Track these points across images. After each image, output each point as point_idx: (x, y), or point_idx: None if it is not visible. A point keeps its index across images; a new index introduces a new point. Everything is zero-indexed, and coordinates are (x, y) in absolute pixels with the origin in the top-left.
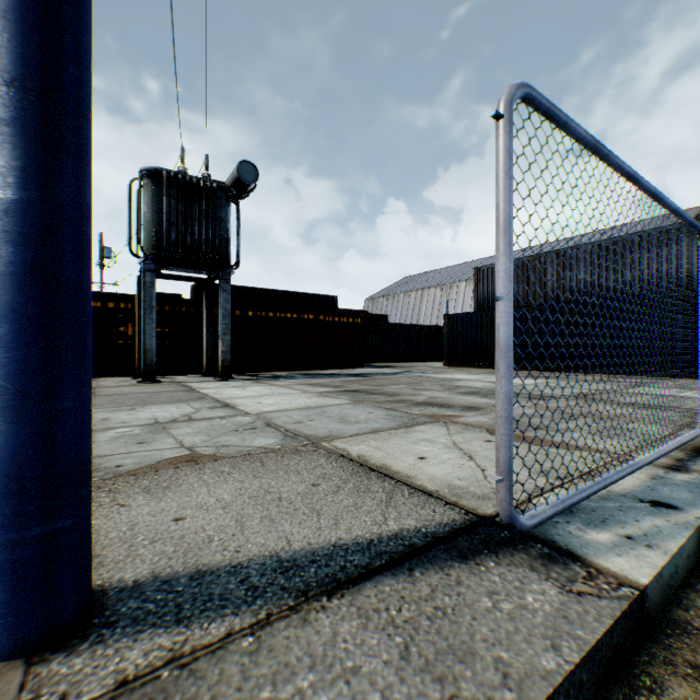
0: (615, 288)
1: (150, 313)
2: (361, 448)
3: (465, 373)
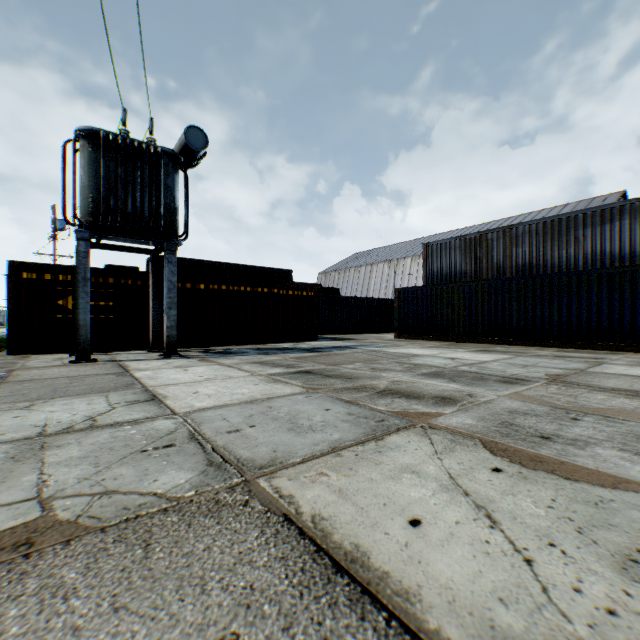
0: (559, 263)
1: (84, 285)
2: (317, 495)
3: (418, 347)
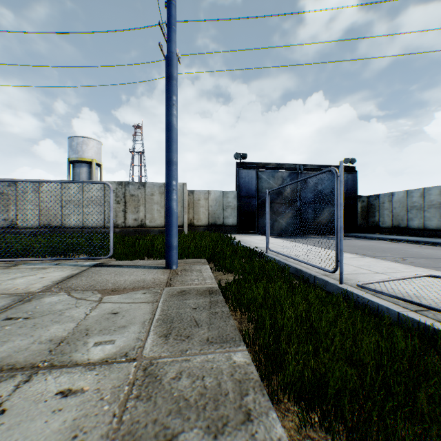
0: None
1: None
2: (40, 285)
3: None
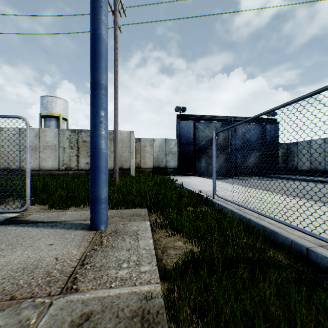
0: None
1: None
2: None
3: None
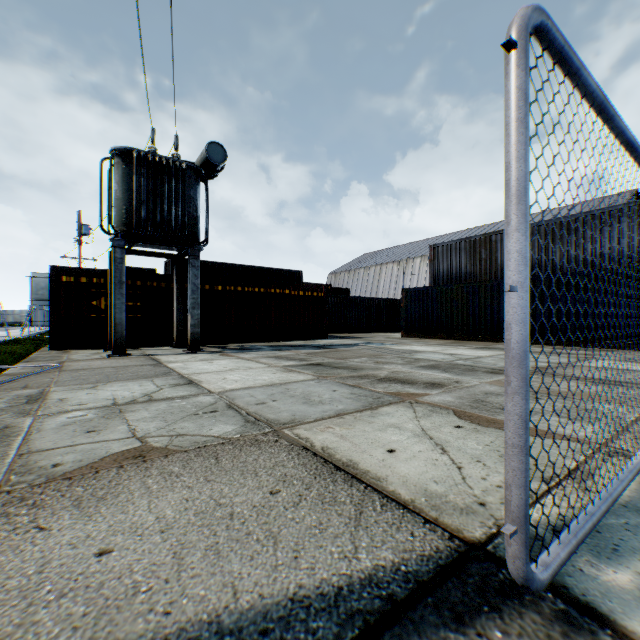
0: (561, 264)
1: (120, 288)
2: (325, 438)
3: (422, 344)
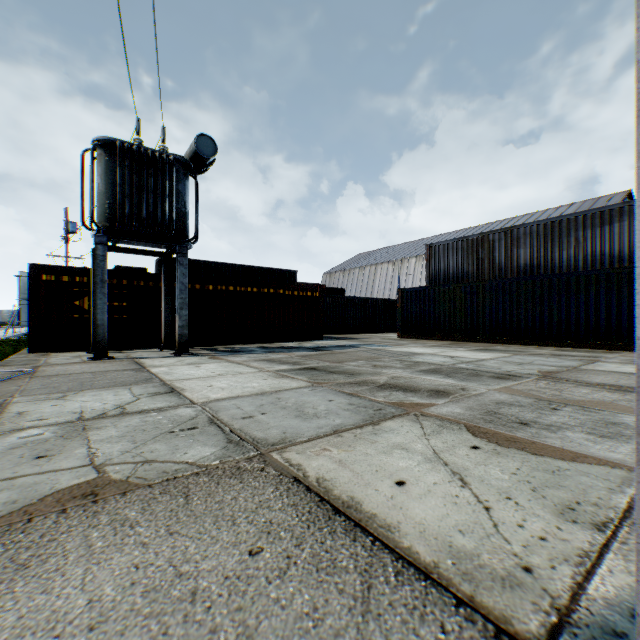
0: (560, 264)
1: (102, 287)
2: (321, 464)
3: (420, 346)
